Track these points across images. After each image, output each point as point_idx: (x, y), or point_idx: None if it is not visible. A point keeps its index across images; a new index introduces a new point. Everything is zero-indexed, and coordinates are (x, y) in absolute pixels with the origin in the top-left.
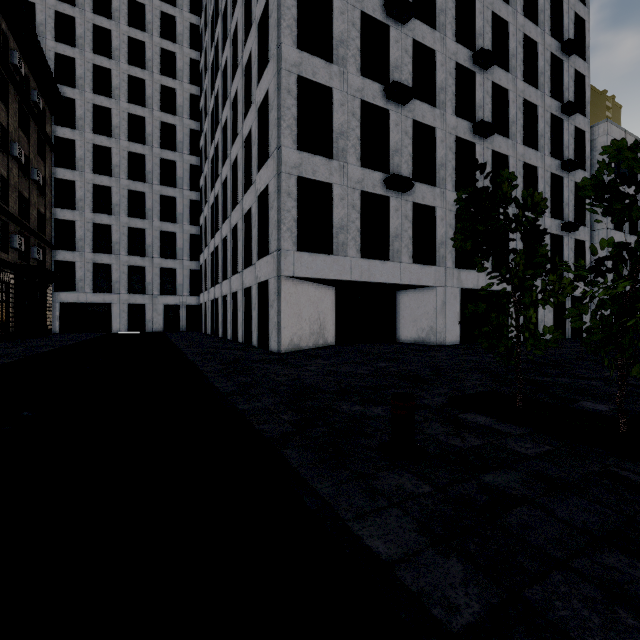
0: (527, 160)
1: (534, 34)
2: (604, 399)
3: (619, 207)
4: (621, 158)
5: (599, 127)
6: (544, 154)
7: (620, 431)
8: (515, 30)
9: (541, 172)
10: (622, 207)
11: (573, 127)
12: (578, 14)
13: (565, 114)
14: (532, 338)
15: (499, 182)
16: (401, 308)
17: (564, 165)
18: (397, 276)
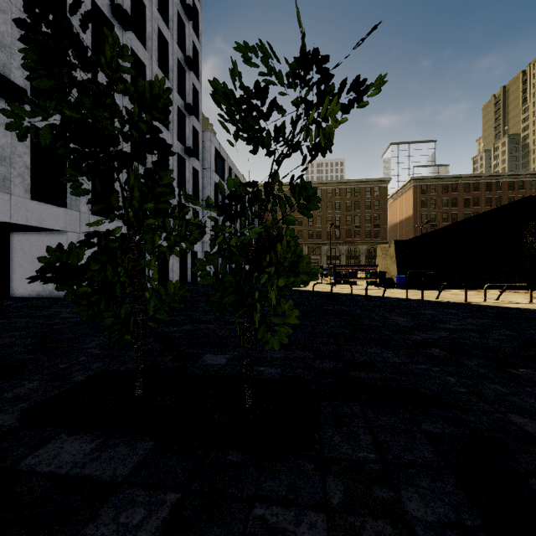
0: (161, 134)
1: (166, 33)
2: (221, 346)
3: (254, 125)
4: (261, 50)
5: (207, 134)
6: (173, 136)
7: (247, 405)
8: (151, 17)
9: (171, 149)
10: (254, 131)
11: (192, 125)
12: (195, 44)
13: (187, 112)
14: (155, 298)
15: (100, 37)
16: (18, 254)
17: (187, 150)
18: (4, 211)
